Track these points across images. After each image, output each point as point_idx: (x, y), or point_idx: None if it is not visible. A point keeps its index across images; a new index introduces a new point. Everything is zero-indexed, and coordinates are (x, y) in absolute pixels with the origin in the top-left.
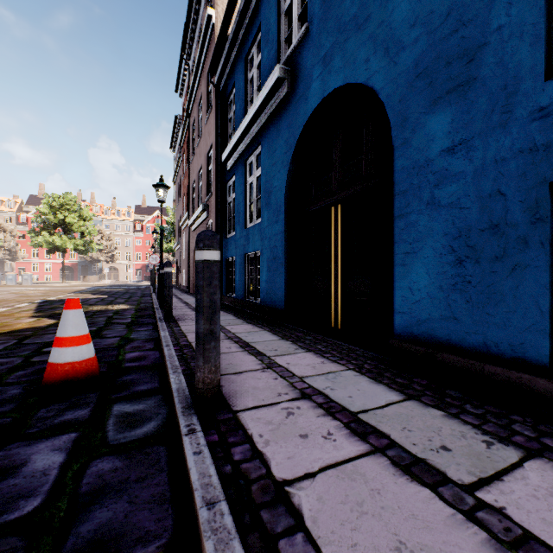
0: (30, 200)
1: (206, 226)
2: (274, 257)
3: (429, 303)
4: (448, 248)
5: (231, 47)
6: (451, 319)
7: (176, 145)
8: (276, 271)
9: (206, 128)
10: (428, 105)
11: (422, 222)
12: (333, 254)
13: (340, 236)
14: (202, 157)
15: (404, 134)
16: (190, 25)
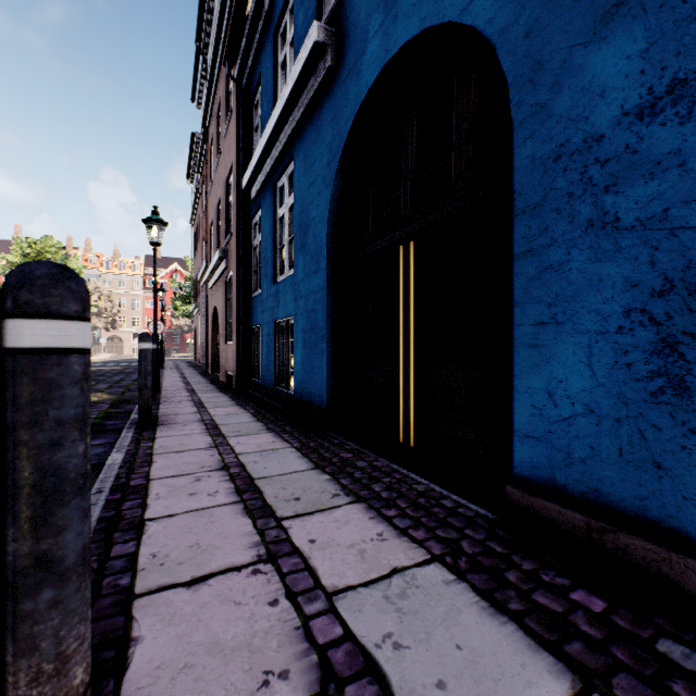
0: (1, 246)
1: (226, 281)
2: (312, 327)
3: (593, 426)
4: (640, 315)
5: (254, 20)
6: (647, 464)
7: (195, 174)
8: (316, 348)
9: (226, 143)
10: (589, 28)
11: (577, 263)
12: (401, 323)
13: (414, 293)
14: (221, 185)
15: (537, 95)
16: (206, 3)
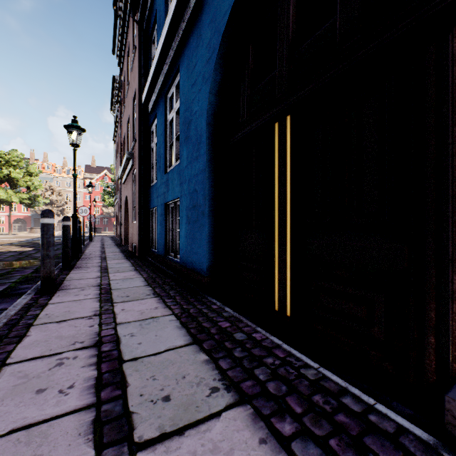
0: None
1: (132, 177)
2: (194, 205)
3: None
4: None
5: None
6: None
7: (116, 106)
8: (197, 223)
9: (132, 73)
10: None
11: None
12: (276, 196)
13: (290, 166)
14: (129, 106)
15: None
16: None
